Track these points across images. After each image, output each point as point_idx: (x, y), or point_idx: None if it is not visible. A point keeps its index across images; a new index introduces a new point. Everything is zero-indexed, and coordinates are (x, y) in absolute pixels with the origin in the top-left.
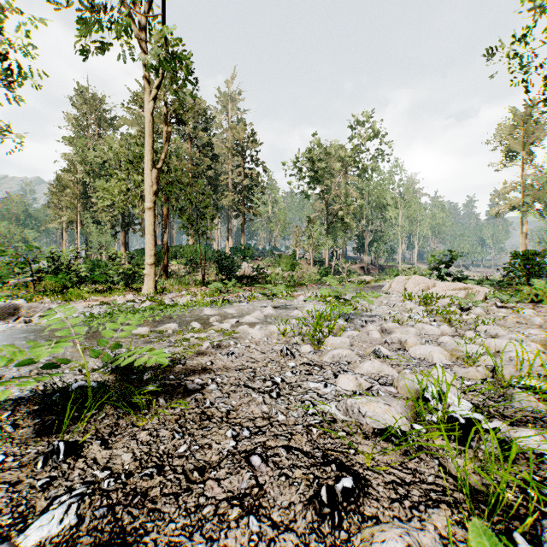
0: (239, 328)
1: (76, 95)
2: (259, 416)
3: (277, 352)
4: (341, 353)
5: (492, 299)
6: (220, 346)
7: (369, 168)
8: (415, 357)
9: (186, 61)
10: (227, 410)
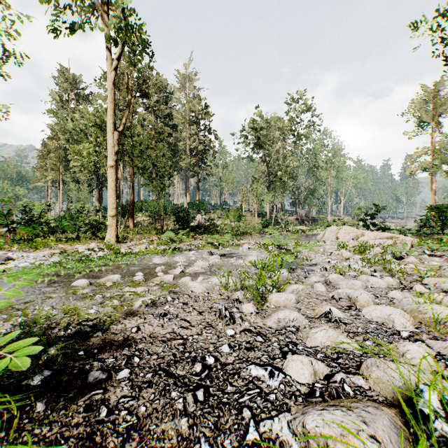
0: (181, 280)
1: (59, 75)
2: (171, 445)
3: (215, 312)
4: (288, 317)
5: (417, 247)
6: (155, 303)
7: (304, 136)
8: (372, 320)
9: (141, 31)
10: (127, 429)
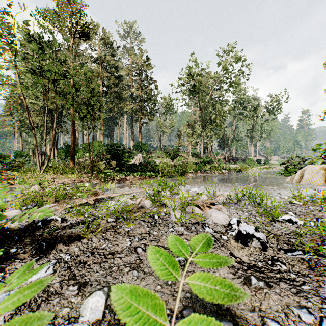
0: None
1: None
2: None
3: None
4: None
5: None
6: None
7: (235, 83)
8: None
9: None
10: None
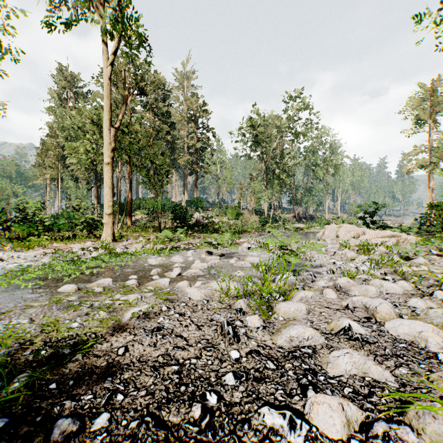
0: (178, 285)
1: (58, 74)
2: None
3: (216, 327)
4: (302, 335)
5: (421, 246)
6: (147, 315)
7: (302, 133)
8: (398, 337)
9: (137, 23)
10: None
